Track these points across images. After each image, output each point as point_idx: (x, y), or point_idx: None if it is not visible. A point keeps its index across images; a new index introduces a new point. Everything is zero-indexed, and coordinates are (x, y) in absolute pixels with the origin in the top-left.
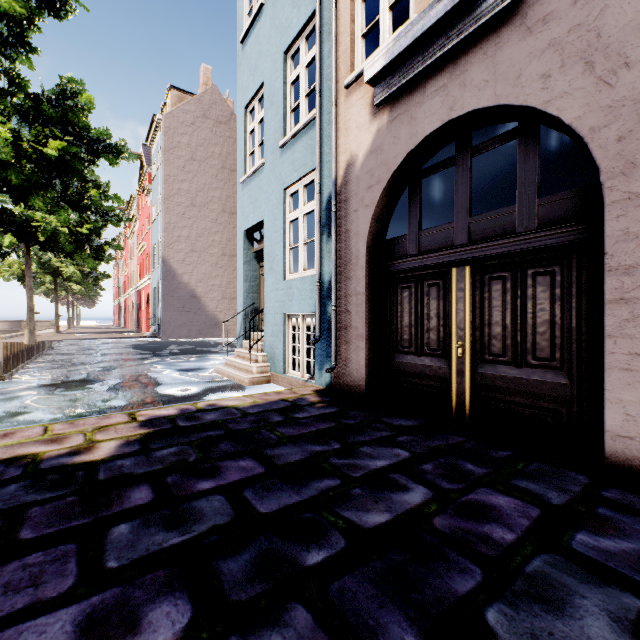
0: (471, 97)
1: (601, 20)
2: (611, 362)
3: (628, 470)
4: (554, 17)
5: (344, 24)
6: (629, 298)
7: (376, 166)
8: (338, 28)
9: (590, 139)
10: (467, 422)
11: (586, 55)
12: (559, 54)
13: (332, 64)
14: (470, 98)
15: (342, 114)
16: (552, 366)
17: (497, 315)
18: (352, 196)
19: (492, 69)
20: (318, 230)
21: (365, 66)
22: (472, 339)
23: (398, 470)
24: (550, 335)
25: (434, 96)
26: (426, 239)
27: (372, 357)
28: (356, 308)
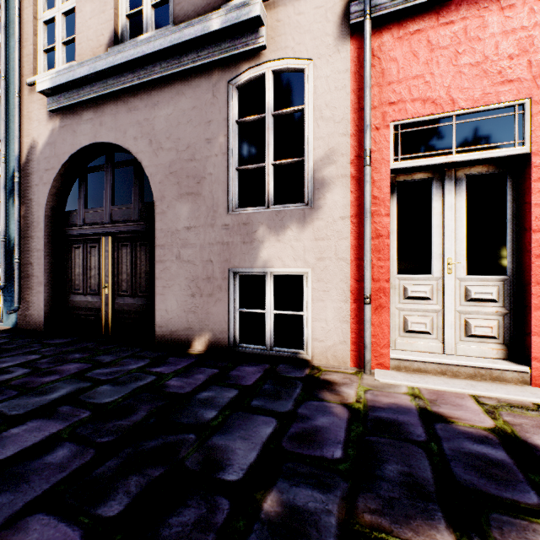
0: (105, 133)
1: (155, 121)
2: (158, 291)
3: (162, 342)
4: (139, 109)
5: (28, 33)
6: (163, 260)
7: (52, 156)
8: (23, 33)
9: (151, 179)
10: (110, 335)
11: (150, 136)
12: (141, 130)
13: (15, 60)
14: (105, 134)
15: (26, 104)
16: (147, 295)
17: (125, 267)
18: (34, 173)
19: (115, 122)
20: (4, 194)
21: (37, 80)
22: (113, 282)
23: (18, 365)
24: (146, 279)
25: (87, 123)
26: (89, 215)
27: (52, 298)
28: (37, 261)
